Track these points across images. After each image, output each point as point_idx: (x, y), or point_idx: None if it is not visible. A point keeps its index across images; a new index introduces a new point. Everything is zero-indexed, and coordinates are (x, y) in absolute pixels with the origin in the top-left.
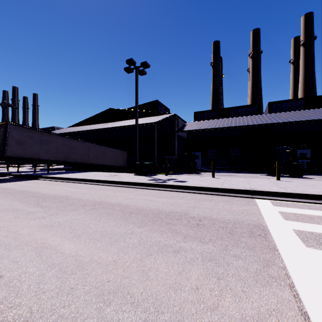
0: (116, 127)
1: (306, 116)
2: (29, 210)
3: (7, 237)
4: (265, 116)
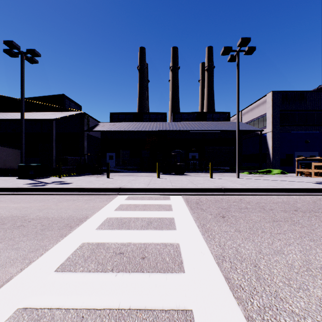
0: None
1: (192, 127)
2: None
3: None
4: (167, 124)
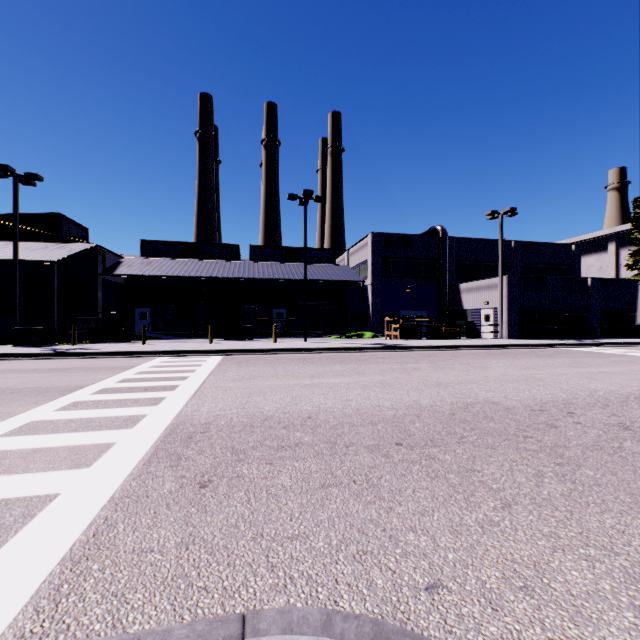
0: None
1: (273, 273)
2: None
3: None
4: (238, 265)
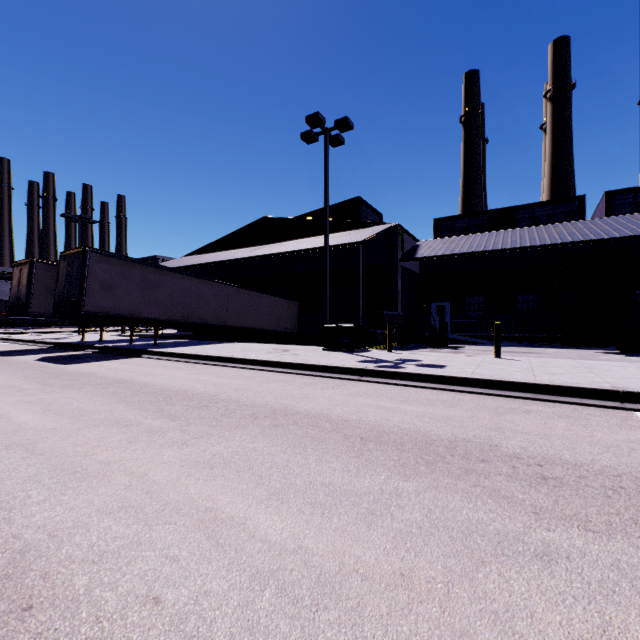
0: (280, 253)
1: None
2: (151, 424)
3: (132, 489)
4: (600, 222)
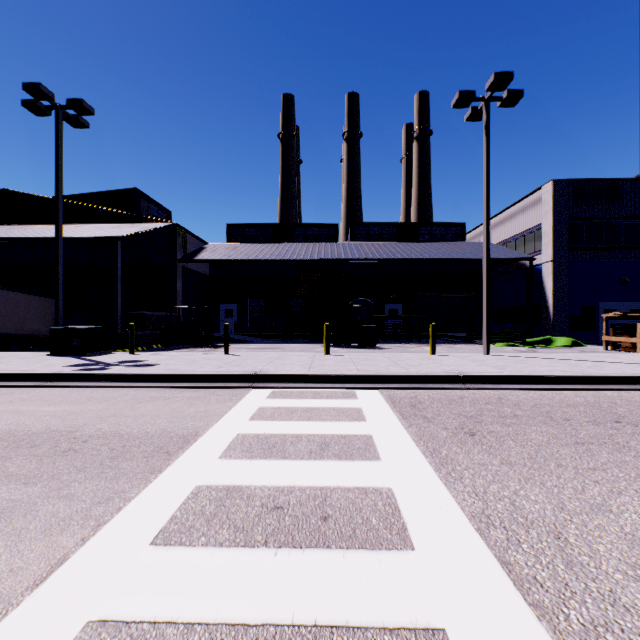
0: (12, 238)
1: (391, 253)
2: None
3: None
4: (342, 246)
